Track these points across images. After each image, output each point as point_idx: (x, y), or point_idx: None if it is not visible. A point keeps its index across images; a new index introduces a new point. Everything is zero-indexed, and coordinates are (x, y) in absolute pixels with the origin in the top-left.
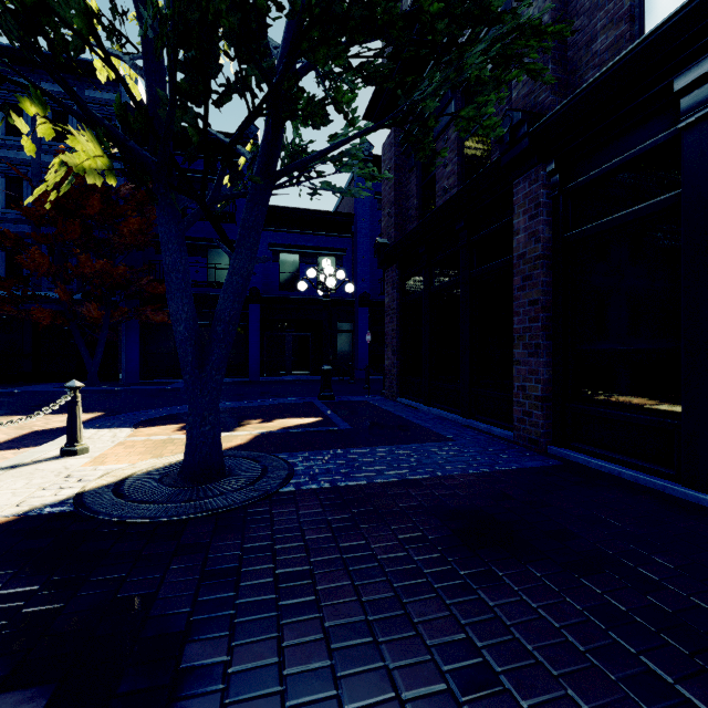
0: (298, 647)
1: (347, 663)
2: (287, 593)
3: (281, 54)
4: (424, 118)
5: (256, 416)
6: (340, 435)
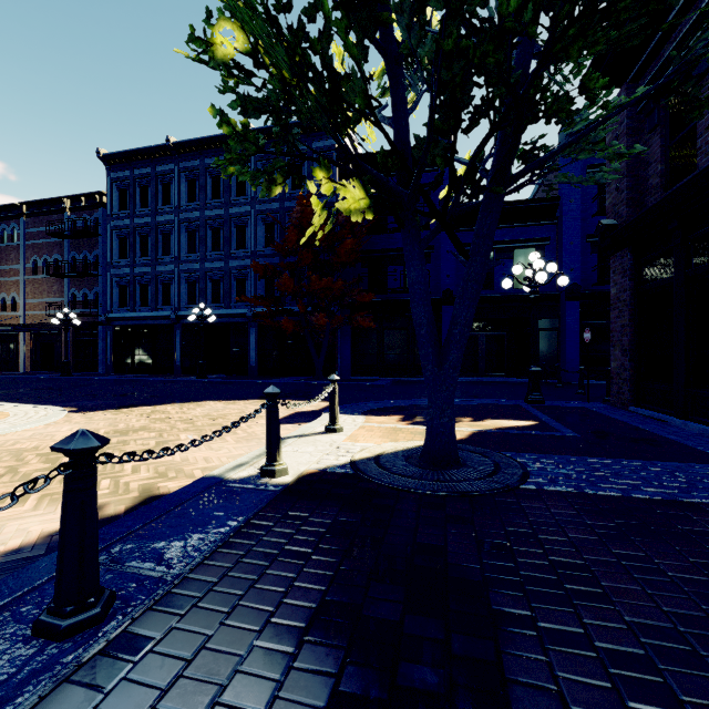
0: (599, 629)
1: (664, 661)
2: (566, 579)
3: (515, 61)
4: (706, 71)
5: (464, 414)
6: (566, 441)
